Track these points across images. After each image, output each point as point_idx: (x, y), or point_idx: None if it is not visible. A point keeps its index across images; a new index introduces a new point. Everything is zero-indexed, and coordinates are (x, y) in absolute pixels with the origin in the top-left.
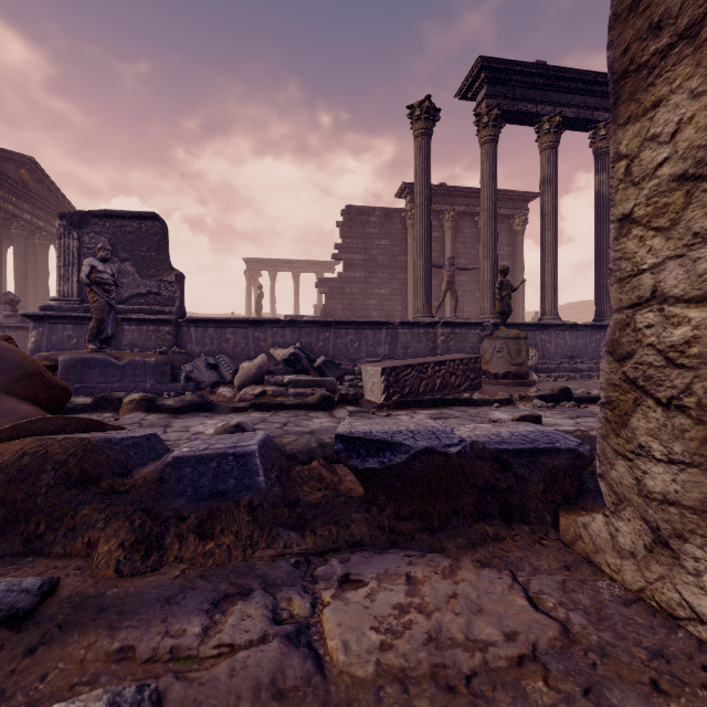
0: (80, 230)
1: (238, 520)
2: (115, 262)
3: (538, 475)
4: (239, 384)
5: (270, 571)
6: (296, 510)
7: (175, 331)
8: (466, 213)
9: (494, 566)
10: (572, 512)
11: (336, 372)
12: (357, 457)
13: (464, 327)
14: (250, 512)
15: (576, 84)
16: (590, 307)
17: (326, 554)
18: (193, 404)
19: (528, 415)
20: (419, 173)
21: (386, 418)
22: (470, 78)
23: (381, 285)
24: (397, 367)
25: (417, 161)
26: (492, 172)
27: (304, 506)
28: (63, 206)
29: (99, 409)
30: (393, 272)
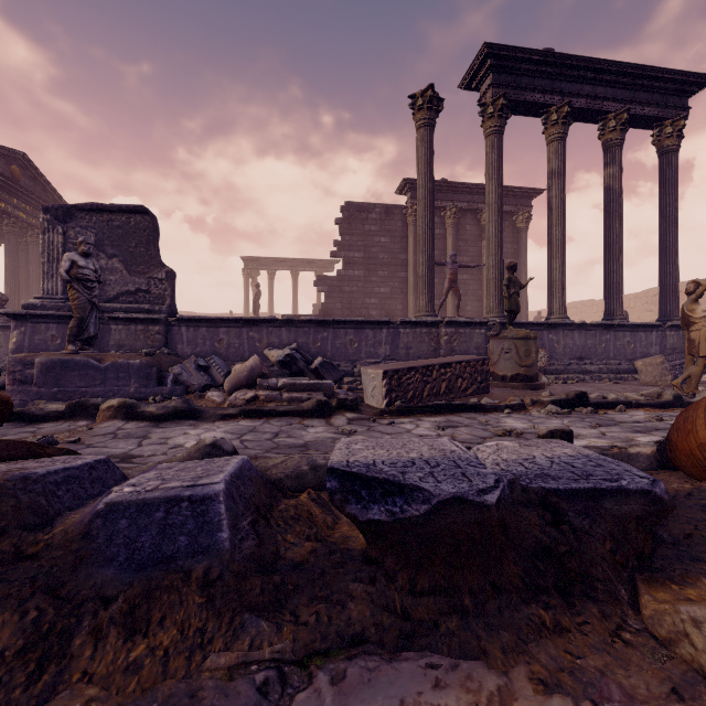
0: (65, 224)
1: (185, 604)
2: (102, 258)
3: (602, 527)
4: (229, 388)
5: (221, 704)
6: (273, 578)
7: (165, 331)
8: (468, 210)
9: (566, 691)
10: (658, 584)
11: (334, 375)
12: (356, 502)
13: (468, 327)
14: (204, 589)
15: (585, 73)
16: (592, 306)
17: (310, 661)
18: (177, 411)
19: (557, 430)
20: (421, 166)
21: (388, 426)
22: (474, 67)
23: (381, 284)
24: (399, 369)
25: (419, 153)
26: (497, 165)
27: (285, 568)
28: (56, 202)
29: (74, 416)
30: (394, 270)
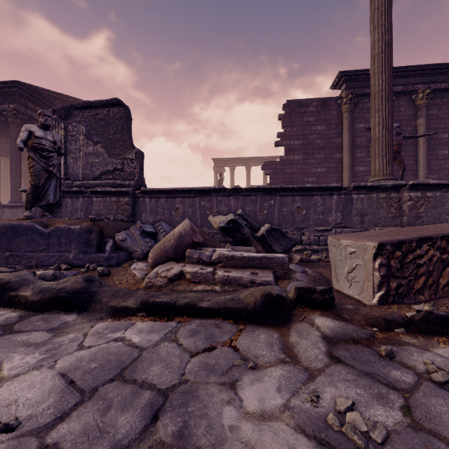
0: (66, 121)
1: None
2: (90, 145)
3: None
4: (152, 260)
5: None
6: None
7: (132, 202)
8: (403, 93)
9: None
10: None
11: (283, 243)
12: None
13: (439, 190)
14: None
15: None
16: None
17: None
18: (55, 299)
19: None
20: (377, 19)
21: None
22: None
23: (318, 165)
24: (404, 241)
25: (374, 6)
26: None
27: None
28: None
29: None
30: (329, 152)
